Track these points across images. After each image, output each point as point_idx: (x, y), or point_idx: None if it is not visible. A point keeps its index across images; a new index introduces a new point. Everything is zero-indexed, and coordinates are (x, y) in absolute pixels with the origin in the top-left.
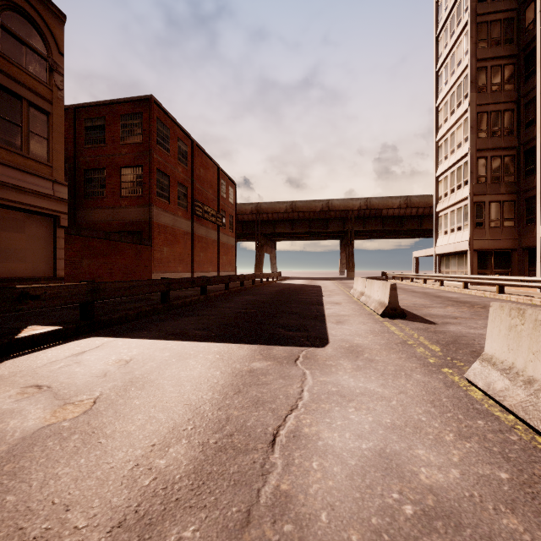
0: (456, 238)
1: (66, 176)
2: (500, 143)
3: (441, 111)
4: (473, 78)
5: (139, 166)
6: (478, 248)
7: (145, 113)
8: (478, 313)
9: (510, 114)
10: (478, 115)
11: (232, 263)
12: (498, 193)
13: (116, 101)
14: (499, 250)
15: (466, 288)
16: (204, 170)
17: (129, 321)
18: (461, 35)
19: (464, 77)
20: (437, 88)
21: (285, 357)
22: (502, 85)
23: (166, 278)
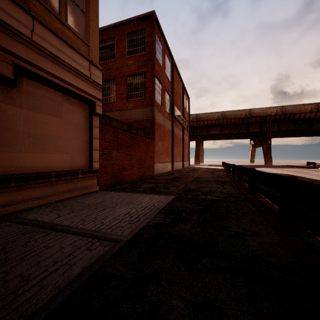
0: None
1: None
2: None
3: None
4: None
5: (142, 74)
6: None
7: (148, 28)
8: None
9: None
10: None
11: (187, 155)
12: None
13: (123, 21)
14: None
15: None
16: (177, 84)
17: None
18: None
19: None
20: None
21: None
22: None
23: (296, 179)
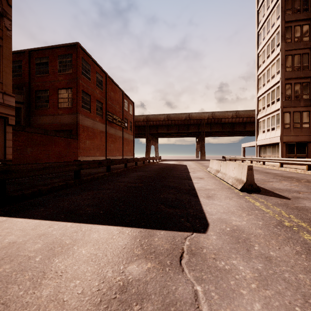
0: (271, 135)
1: (23, 94)
2: (300, 74)
3: (260, 56)
4: (283, 33)
5: (70, 88)
6: (286, 141)
7: (74, 54)
8: (310, 187)
9: (307, 56)
10: (285, 57)
11: (131, 151)
12: (299, 106)
13: (55, 46)
14: (299, 142)
15: (282, 167)
16: (114, 93)
17: (42, 195)
18: (275, 7)
19: (276, 33)
20: (258, 42)
21: (167, 251)
22: (301, 38)
23: (78, 160)
